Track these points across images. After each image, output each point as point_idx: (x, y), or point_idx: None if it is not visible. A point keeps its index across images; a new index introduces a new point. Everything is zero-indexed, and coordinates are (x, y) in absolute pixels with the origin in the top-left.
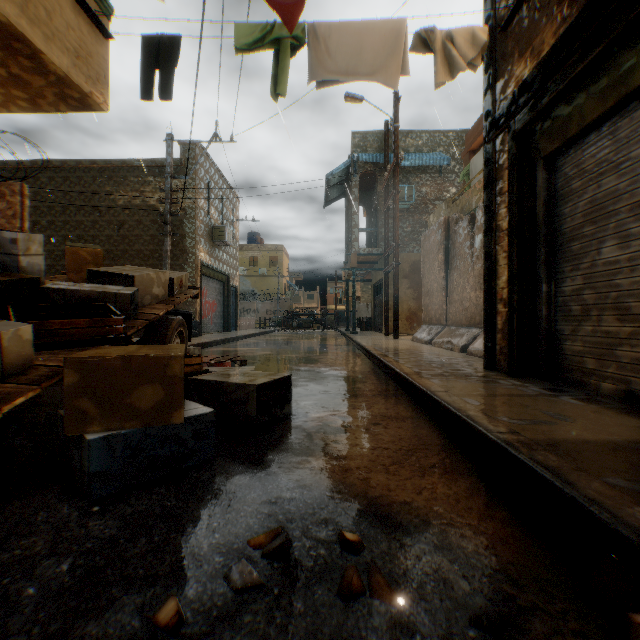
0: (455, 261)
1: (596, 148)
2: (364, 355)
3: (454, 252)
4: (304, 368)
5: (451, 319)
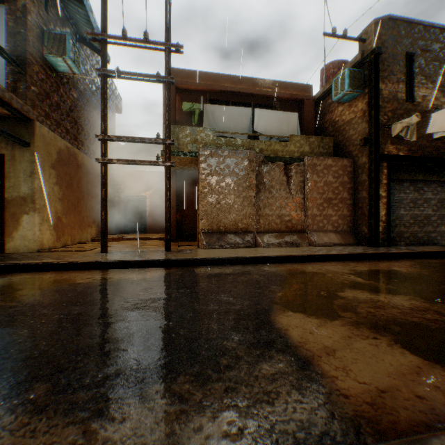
0: (265, 187)
1: (398, 185)
2: (302, 262)
3: (263, 181)
4: (421, 270)
5: (263, 227)
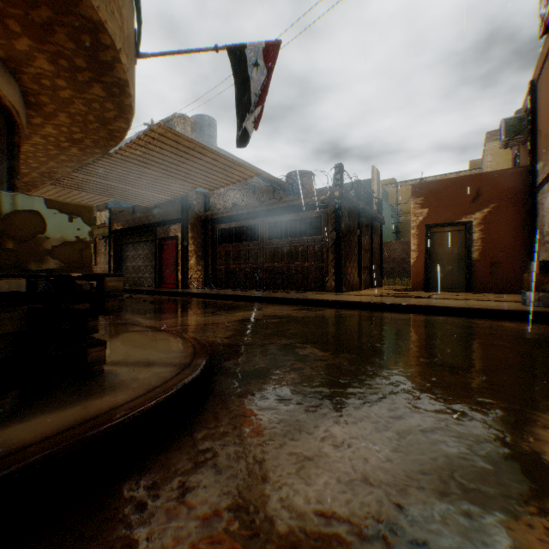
0: (100, 253)
1: (127, 247)
2: None
3: (100, 250)
4: None
5: None
